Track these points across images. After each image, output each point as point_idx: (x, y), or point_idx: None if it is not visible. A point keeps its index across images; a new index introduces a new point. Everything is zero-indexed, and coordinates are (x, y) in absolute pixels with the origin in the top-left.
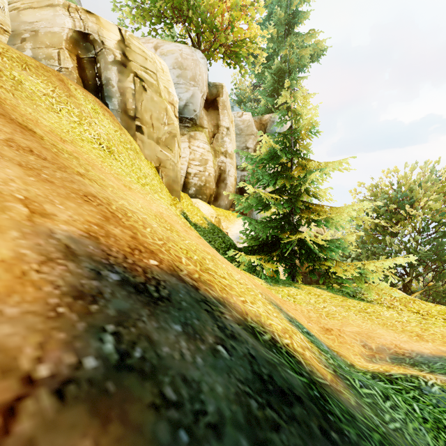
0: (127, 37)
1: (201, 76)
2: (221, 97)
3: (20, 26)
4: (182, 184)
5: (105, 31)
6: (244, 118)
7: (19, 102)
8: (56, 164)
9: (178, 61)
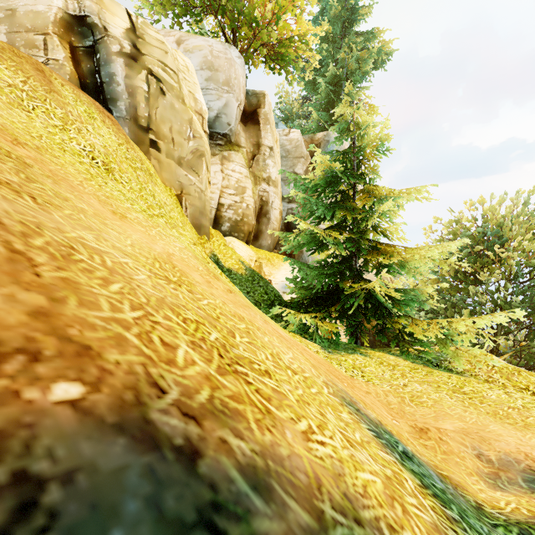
0: (138, 24)
1: (237, 80)
2: (262, 109)
3: None
4: (213, 218)
5: (108, 14)
6: (291, 137)
7: None
8: None
9: (207, 60)
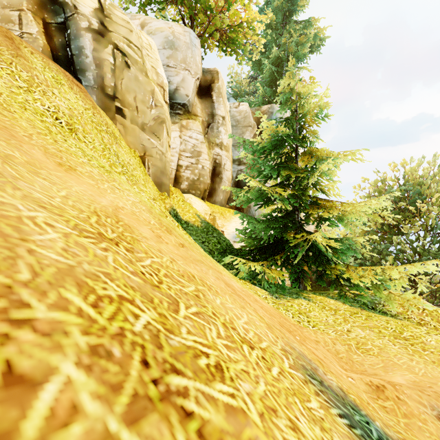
0: (106, 5)
1: (194, 58)
2: (216, 84)
3: None
4: (173, 177)
5: None
6: (240, 109)
7: None
8: None
9: (167, 40)
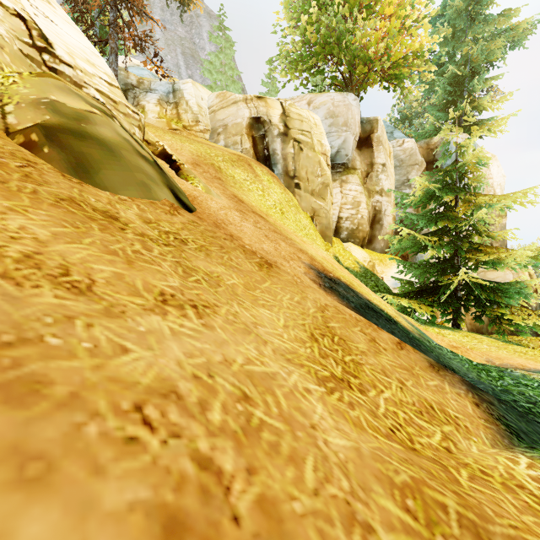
0: (286, 108)
1: (353, 119)
2: (375, 133)
3: (216, 124)
4: (334, 229)
5: (271, 110)
6: (405, 147)
7: (240, 193)
8: (284, 236)
9: (329, 111)
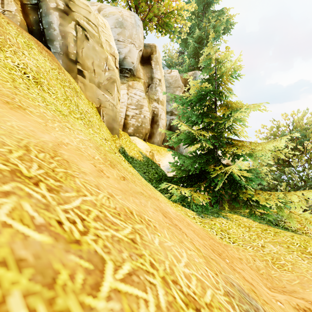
0: None
1: (138, 34)
2: (154, 55)
3: None
4: (122, 124)
5: None
6: (172, 74)
7: None
8: None
9: (118, 21)
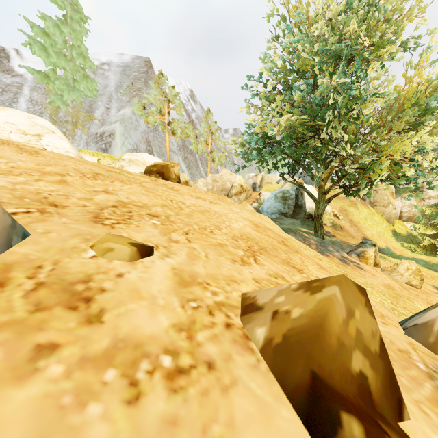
0: None
1: None
2: None
3: None
4: (398, 216)
5: None
6: None
7: (352, 217)
8: (360, 231)
9: None
